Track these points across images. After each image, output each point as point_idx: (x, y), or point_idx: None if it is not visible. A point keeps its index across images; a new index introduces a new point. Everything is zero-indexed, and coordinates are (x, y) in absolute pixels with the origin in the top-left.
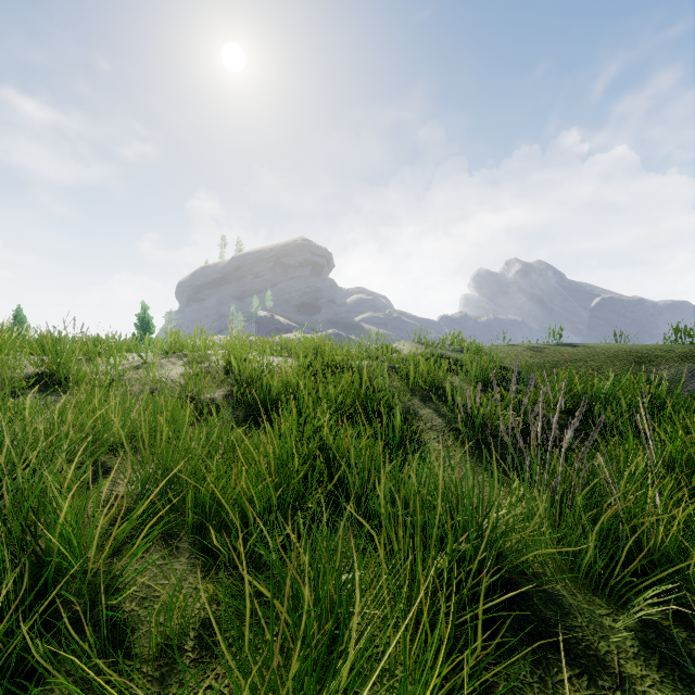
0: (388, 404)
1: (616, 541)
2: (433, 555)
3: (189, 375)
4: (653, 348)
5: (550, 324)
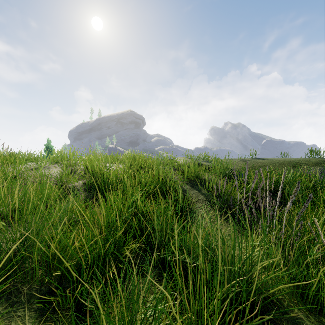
0: (173, 188)
1: (321, 272)
2: (212, 293)
3: (61, 172)
4: (301, 159)
5: (250, 148)
